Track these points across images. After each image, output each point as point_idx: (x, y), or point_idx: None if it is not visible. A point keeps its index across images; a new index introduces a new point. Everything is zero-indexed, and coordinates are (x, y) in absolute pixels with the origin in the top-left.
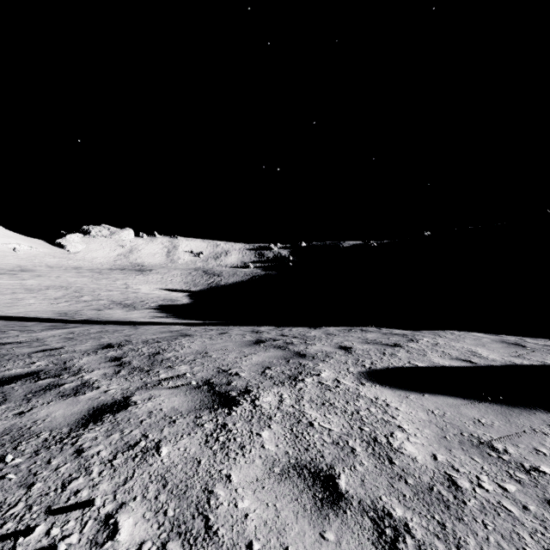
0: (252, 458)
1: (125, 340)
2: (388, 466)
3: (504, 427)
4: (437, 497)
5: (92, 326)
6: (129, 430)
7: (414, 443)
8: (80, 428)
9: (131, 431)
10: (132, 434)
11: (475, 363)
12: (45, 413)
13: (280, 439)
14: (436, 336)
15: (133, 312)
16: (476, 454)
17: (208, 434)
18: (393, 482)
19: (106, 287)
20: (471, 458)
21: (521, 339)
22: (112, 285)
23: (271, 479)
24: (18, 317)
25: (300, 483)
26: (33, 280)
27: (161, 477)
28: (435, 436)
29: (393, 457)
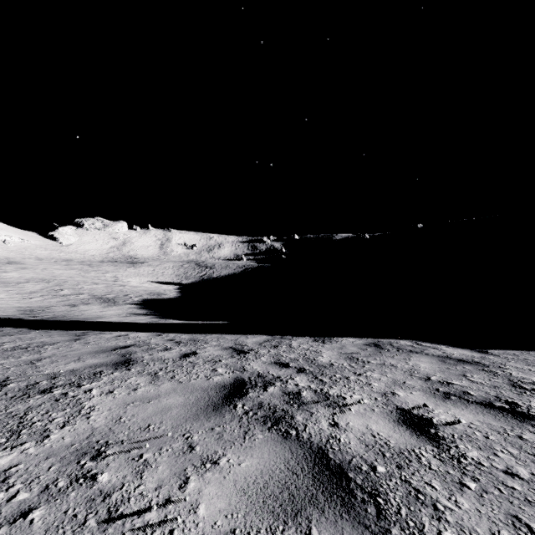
0: None
1: (2, 381)
2: None
3: None
4: None
5: (29, 333)
6: None
7: None
8: None
9: None
10: None
11: None
12: None
13: None
14: None
15: (111, 308)
16: None
17: None
18: None
19: (93, 280)
20: None
21: None
22: (100, 278)
23: None
24: None
25: None
26: (16, 273)
27: None
28: None
29: None
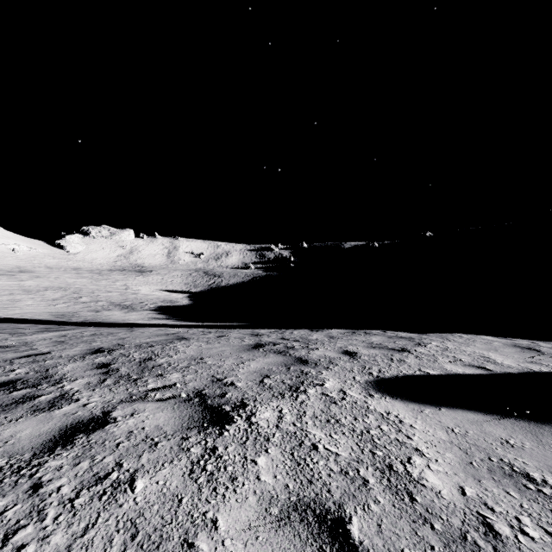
0: (244, 494)
1: (118, 344)
2: (408, 504)
3: (536, 450)
4: (473, 549)
5: (87, 328)
6: (101, 456)
7: (436, 472)
8: (45, 453)
9: (104, 458)
10: (104, 462)
11: (491, 371)
12: (9, 433)
13: (279, 468)
14: (444, 340)
15: (132, 313)
16: (511, 486)
17: (194, 461)
18: (416, 528)
19: (106, 288)
20: (505, 492)
21: (533, 342)
22: (111, 286)
23: (266, 526)
24: (13, 319)
25: (302, 530)
26: (32, 281)
27: (131, 523)
28: (459, 462)
29: (413, 491)
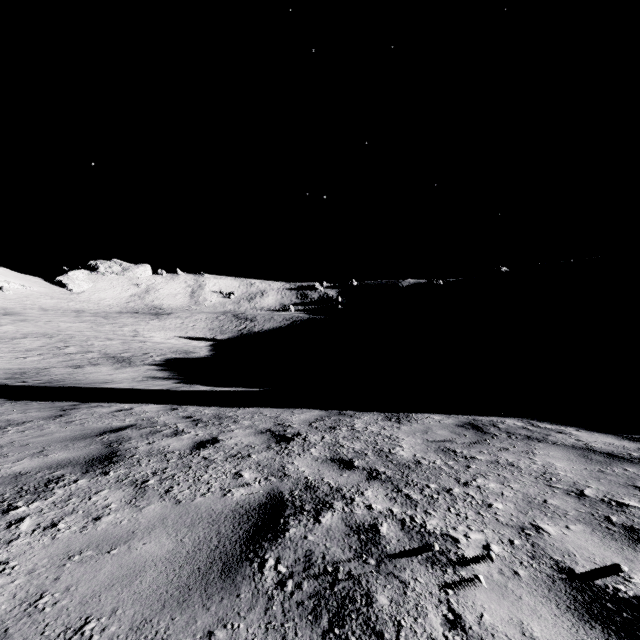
0: None
1: None
2: None
3: None
4: None
5: (0, 405)
6: None
7: None
8: None
9: None
10: None
11: None
12: None
13: None
14: None
15: (124, 370)
16: None
17: None
18: None
19: (107, 335)
20: None
21: None
22: (116, 332)
23: None
24: None
25: None
26: (12, 326)
27: None
28: None
29: None
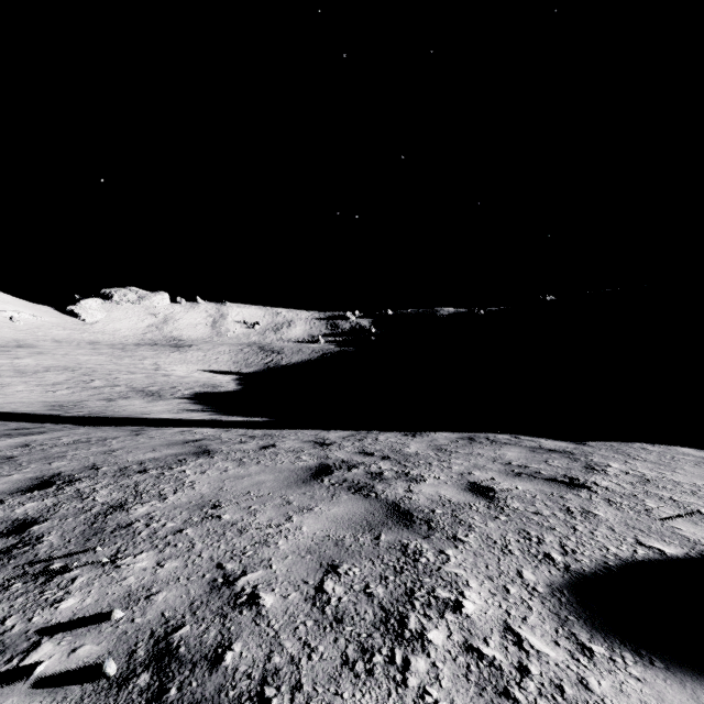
0: None
1: (92, 466)
2: None
3: None
4: None
5: (77, 428)
6: None
7: None
8: None
9: None
10: None
11: None
12: None
13: None
14: (625, 456)
15: (157, 403)
16: None
17: None
18: None
19: (129, 368)
20: None
21: None
22: (137, 366)
23: None
24: None
25: None
26: (31, 359)
27: None
28: None
29: None
